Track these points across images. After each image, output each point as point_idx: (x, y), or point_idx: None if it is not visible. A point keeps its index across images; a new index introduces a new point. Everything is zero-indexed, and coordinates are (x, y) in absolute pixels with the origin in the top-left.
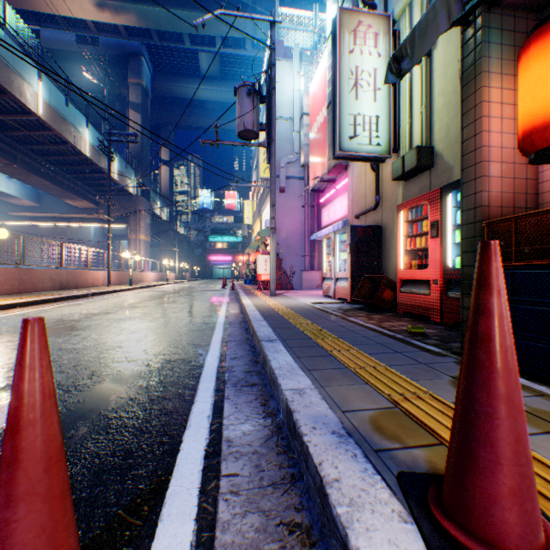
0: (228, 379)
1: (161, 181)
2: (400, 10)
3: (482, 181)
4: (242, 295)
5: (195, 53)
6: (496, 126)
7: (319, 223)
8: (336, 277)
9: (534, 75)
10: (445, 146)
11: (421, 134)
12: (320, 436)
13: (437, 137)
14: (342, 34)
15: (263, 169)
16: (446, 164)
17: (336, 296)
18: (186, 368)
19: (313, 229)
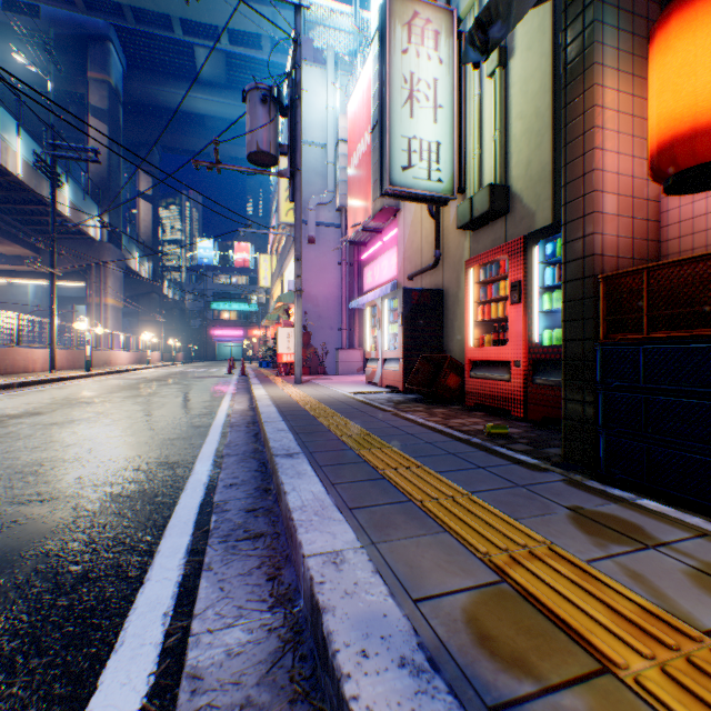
0: (214, 527)
1: (141, 223)
2: (467, 5)
3: (594, 219)
4: (255, 383)
5: (190, 47)
6: (611, 143)
7: (360, 286)
8: (384, 357)
9: (678, 59)
10: (525, 185)
11: (494, 169)
12: (377, 680)
13: (515, 173)
14: (393, 26)
15: (285, 211)
16: (526, 209)
17: (384, 382)
18: (145, 509)
19: (352, 294)
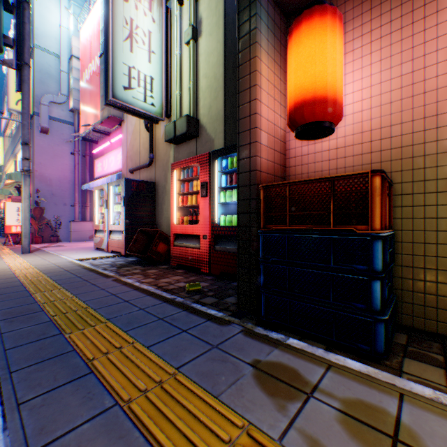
0: None
1: None
2: None
3: (257, 147)
4: None
5: None
6: (265, 99)
7: (92, 173)
8: (110, 229)
9: (306, 51)
10: (209, 121)
11: (190, 106)
12: None
13: (203, 112)
14: None
15: (16, 100)
16: (209, 136)
17: (110, 249)
18: None
19: (85, 178)
